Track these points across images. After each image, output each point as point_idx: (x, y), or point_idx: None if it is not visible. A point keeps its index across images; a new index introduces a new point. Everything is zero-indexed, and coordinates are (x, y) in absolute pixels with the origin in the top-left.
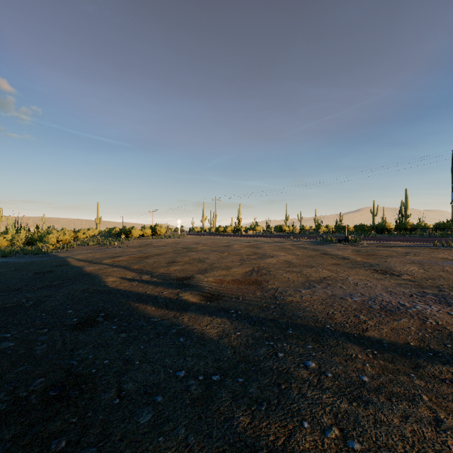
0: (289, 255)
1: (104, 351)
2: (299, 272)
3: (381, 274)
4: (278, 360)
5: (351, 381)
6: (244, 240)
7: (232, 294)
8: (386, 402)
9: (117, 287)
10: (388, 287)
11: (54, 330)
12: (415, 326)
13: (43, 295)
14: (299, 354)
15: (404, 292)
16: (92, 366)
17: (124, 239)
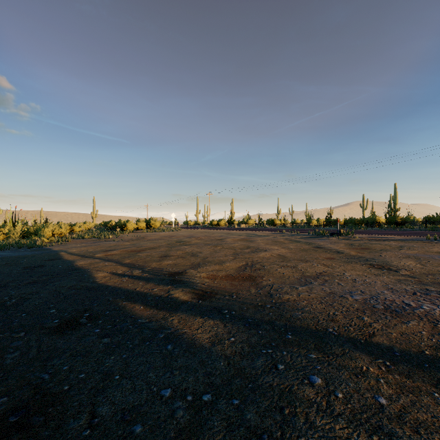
0: (282, 248)
1: (81, 361)
2: (294, 267)
3: (378, 269)
4: (278, 374)
5: (366, 404)
6: (237, 233)
7: (225, 291)
8: (413, 435)
9: (106, 283)
10: (389, 284)
11: (32, 334)
12: (427, 330)
13: (27, 292)
14: (301, 366)
15: (406, 290)
16: (65, 381)
17: (119, 232)
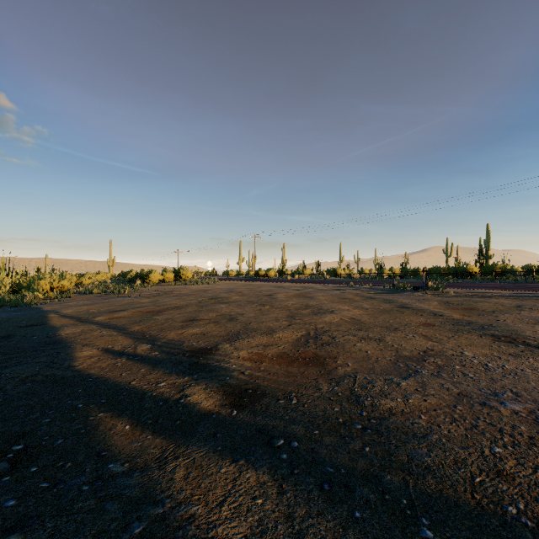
0: (354, 309)
1: None
2: (380, 339)
3: (510, 343)
4: None
5: None
6: (291, 287)
7: (278, 387)
8: None
9: (88, 369)
10: None
11: None
12: None
13: None
14: None
15: None
16: None
17: (140, 286)
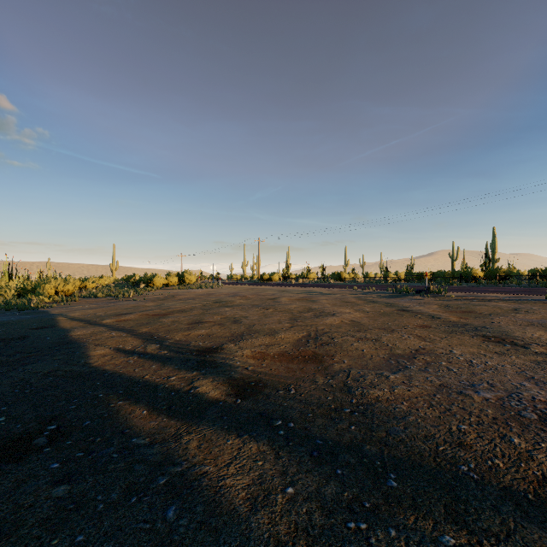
0: (355, 312)
1: None
2: (377, 339)
3: (498, 343)
4: None
5: None
6: (294, 291)
7: (279, 380)
8: None
9: (103, 365)
10: (525, 370)
11: None
12: None
13: None
14: None
15: None
16: None
17: (144, 290)
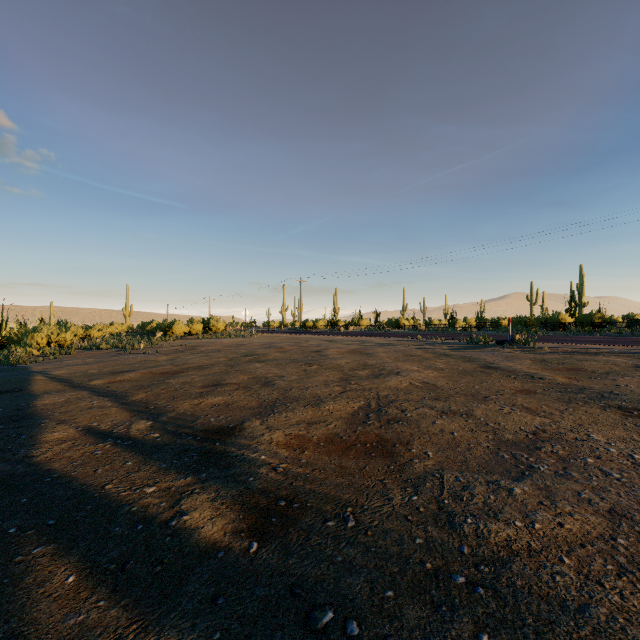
0: (426, 369)
1: None
2: (468, 414)
3: None
4: None
5: None
6: (344, 341)
7: (326, 495)
8: None
9: (51, 461)
10: None
11: None
12: None
13: None
14: None
15: None
16: None
17: (160, 339)
